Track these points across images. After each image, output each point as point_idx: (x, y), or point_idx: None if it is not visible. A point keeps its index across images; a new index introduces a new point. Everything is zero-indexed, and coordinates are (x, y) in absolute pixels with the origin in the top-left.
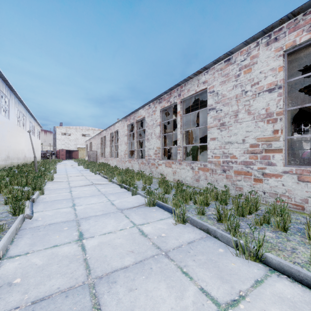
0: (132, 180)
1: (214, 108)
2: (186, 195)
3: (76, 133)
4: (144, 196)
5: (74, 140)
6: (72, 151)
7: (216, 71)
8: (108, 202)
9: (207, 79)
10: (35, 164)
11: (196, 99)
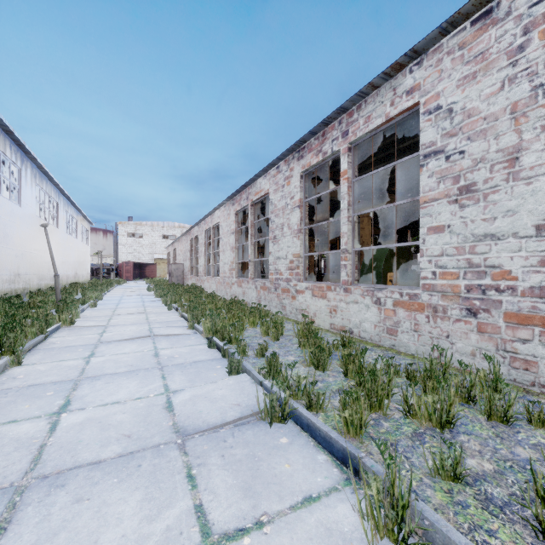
0: (239, 326)
1: (439, 151)
2: (380, 388)
3: (152, 233)
4: (257, 380)
5: (149, 245)
6: (145, 265)
7: (448, 53)
8: (159, 397)
9: (419, 82)
10: (57, 289)
11: (381, 147)
